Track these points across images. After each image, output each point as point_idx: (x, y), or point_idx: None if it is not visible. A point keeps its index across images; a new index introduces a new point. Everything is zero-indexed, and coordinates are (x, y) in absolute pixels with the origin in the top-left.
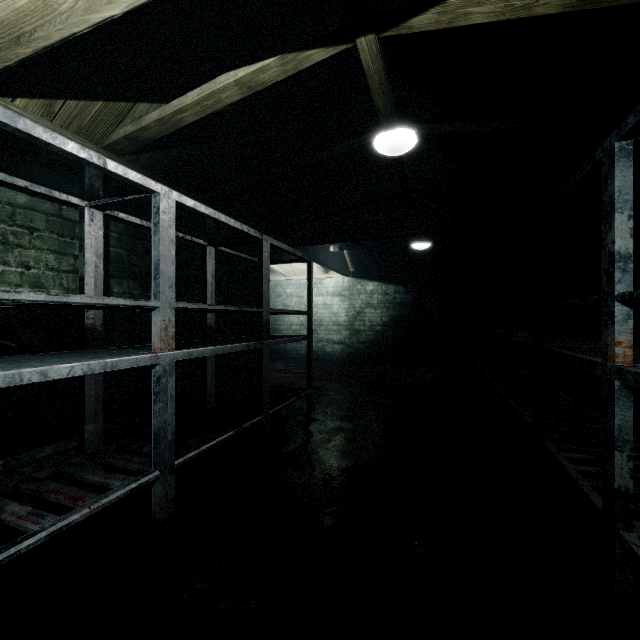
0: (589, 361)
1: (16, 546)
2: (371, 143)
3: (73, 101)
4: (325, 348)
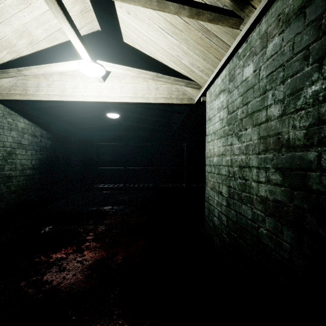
0: None
1: None
2: None
3: None
4: None
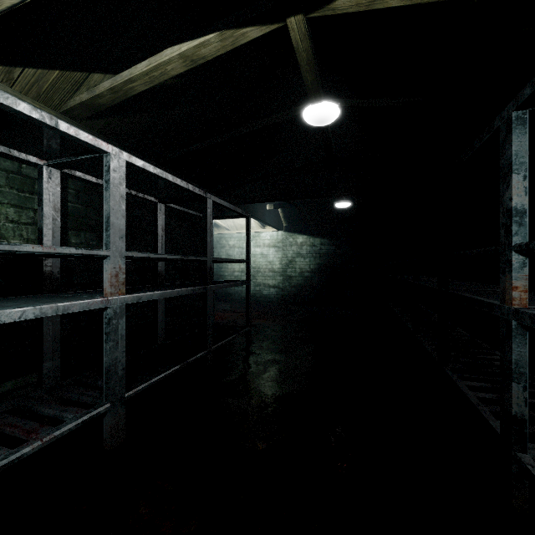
0: (488, 303)
1: None
2: (300, 115)
3: (31, 69)
4: (262, 291)
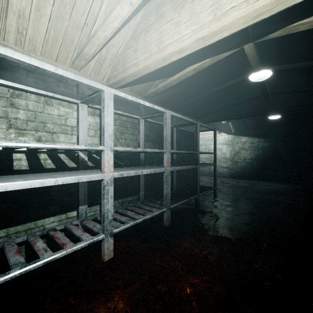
0: None
1: (136, 220)
2: (247, 78)
3: (138, 85)
4: (218, 170)
